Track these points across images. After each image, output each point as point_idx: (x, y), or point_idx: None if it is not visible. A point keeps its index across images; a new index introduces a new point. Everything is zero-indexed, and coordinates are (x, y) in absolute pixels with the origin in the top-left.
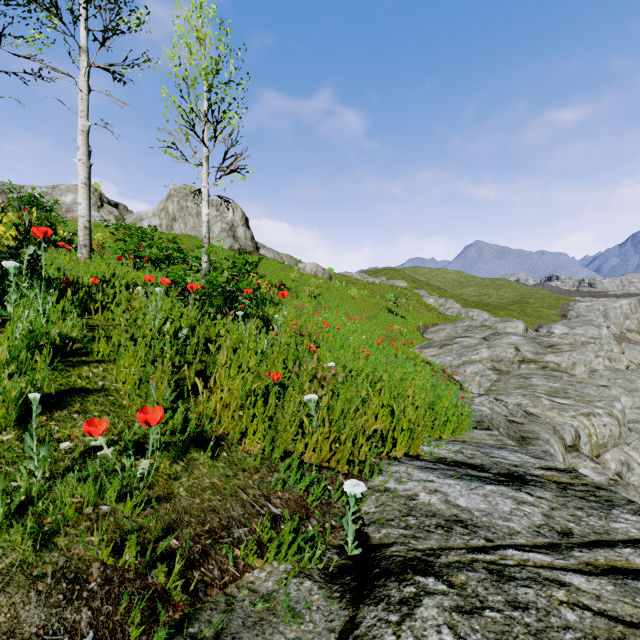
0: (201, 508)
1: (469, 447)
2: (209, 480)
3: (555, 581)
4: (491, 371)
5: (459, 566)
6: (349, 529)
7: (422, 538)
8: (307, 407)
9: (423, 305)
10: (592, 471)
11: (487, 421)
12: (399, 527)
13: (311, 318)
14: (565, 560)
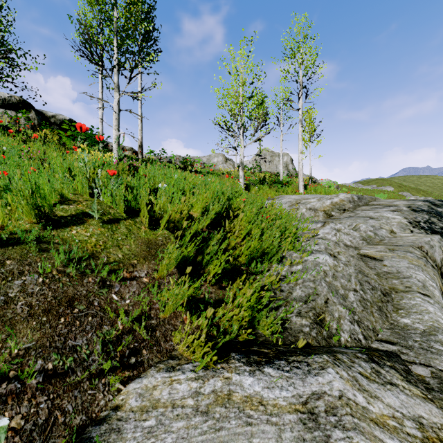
0: None
1: None
2: None
3: None
4: None
5: None
6: None
7: None
8: None
9: None
10: None
11: None
12: None
13: None
14: None
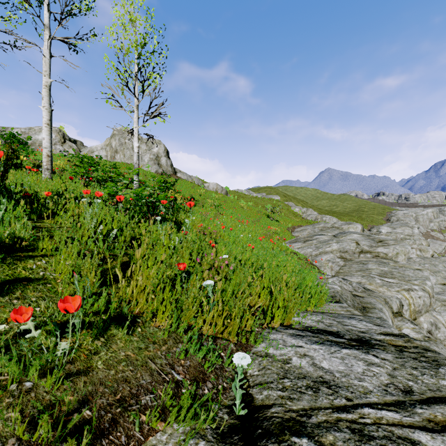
0: (115, 379)
1: (327, 317)
2: (124, 353)
3: (406, 439)
4: (339, 259)
5: (327, 426)
6: (237, 394)
7: (296, 399)
8: (206, 290)
9: (291, 212)
10: (412, 331)
11: (338, 296)
12: (277, 389)
13: (212, 222)
14: (411, 417)
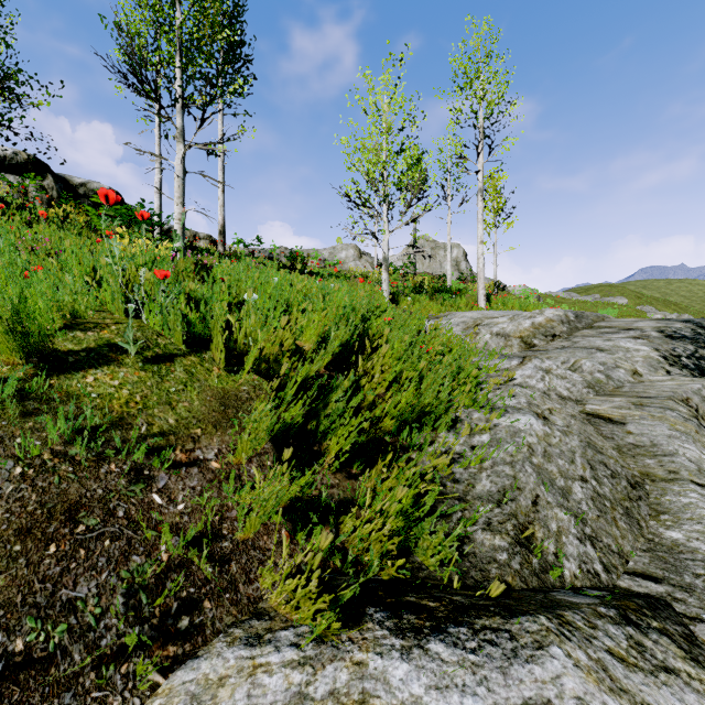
0: None
1: None
2: None
3: None
4: None
5: None
6: None
7: None
8: None
9: None
10: None
11: None
12: None
13: None
14: None
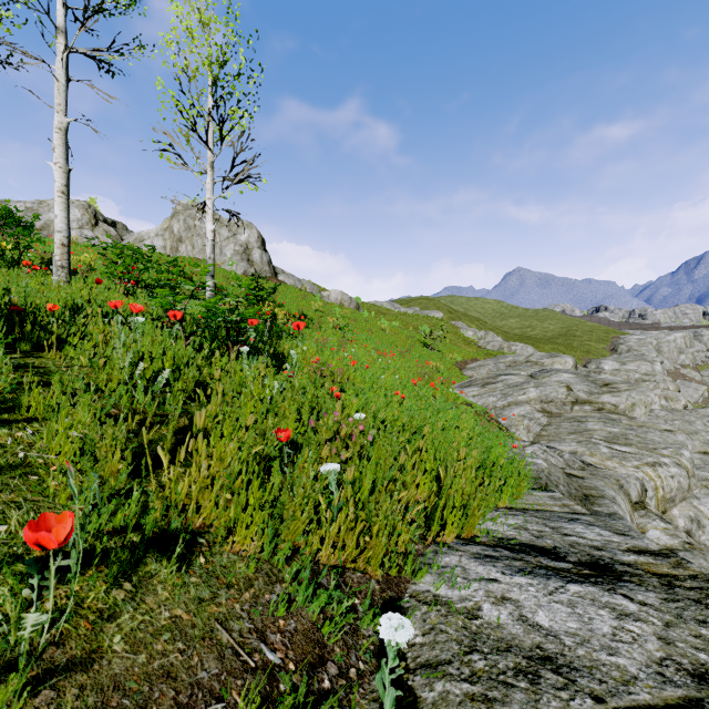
0: (146, 673)
1: (533, 520)
2: (169, 613)
3: None
4: (540, 413)
5: None
6: (386, 696)
7: (498, 701)
8: (325, 481)
9: (461, 338)
10: (663, 533)
11: (544, 477)
12: (461, 678)
13: (335, 354)
14: None
